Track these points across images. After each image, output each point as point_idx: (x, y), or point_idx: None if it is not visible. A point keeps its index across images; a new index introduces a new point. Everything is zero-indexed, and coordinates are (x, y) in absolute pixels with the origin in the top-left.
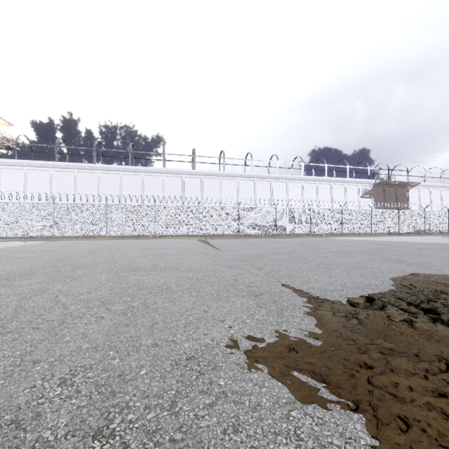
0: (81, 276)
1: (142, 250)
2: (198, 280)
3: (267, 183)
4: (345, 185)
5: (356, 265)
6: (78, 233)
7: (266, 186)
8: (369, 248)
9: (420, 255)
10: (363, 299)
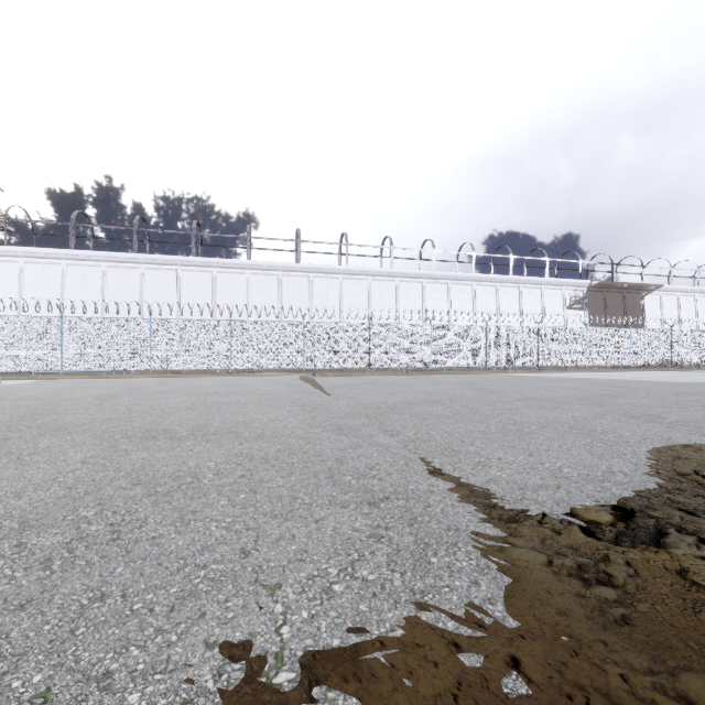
0: (37, 452)
1: (194, 395)
2: (265, 460)
3: (417, 285)
4: (542, 289)
5: (573, 426)
6: (102, 367)
7: (416, 290)
8: (588, 391)
9: (683, 406)
10: (607, 514)
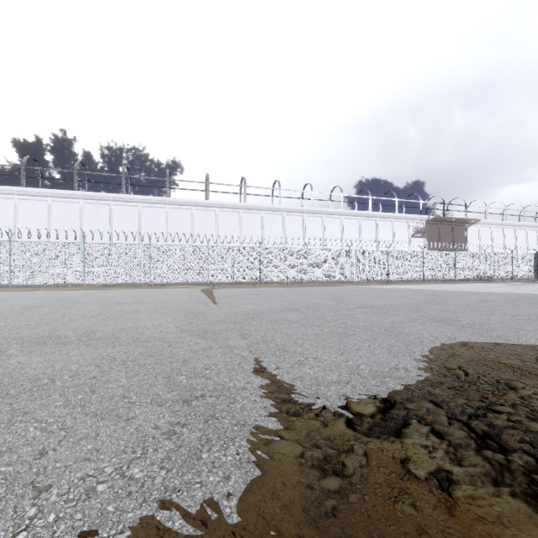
0: None
1: (105, 305)
2: (123, 362)
3: (299, 218)
4: (393, 222)
5: (388, 329)
6: (44, 281)
7: (298, 222)
8: (415, 300)
9: (478, 311)
10: (373, 406)
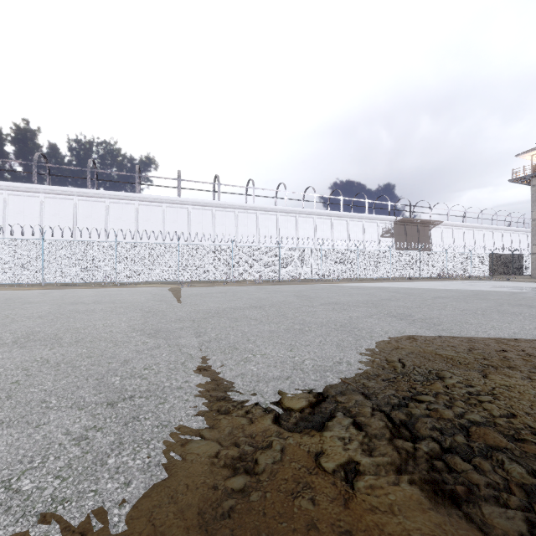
0: None
1: (59, 305)
2: (55, 365)
3: (273, 217)
4: (363, 222)
5: (343, 324)
6: None
7: (272, 221)
8: (377, 297)
9: (432, 307)
10: (306, 401)
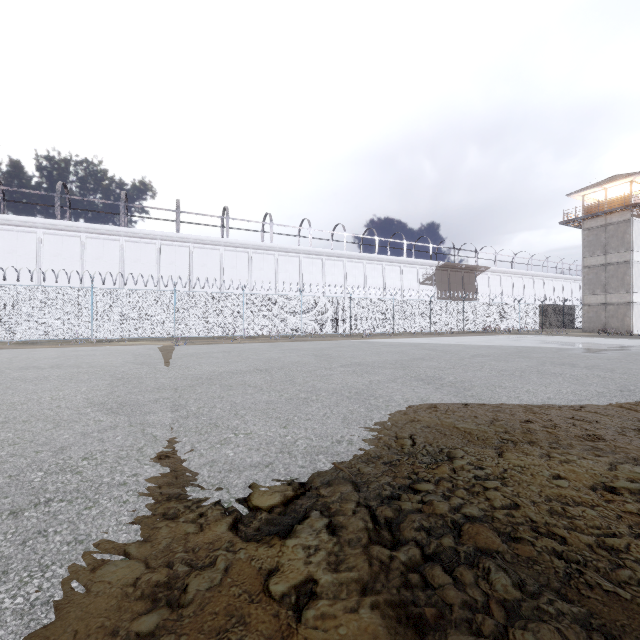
0: None
1: (1, 371)
2: None
3: (295, 260)
4: (401, 267)
5: (359, 391)
6: None
7: (294, 264)
8: (409, 355)
9: (467, 367)
10: (281, 496)
